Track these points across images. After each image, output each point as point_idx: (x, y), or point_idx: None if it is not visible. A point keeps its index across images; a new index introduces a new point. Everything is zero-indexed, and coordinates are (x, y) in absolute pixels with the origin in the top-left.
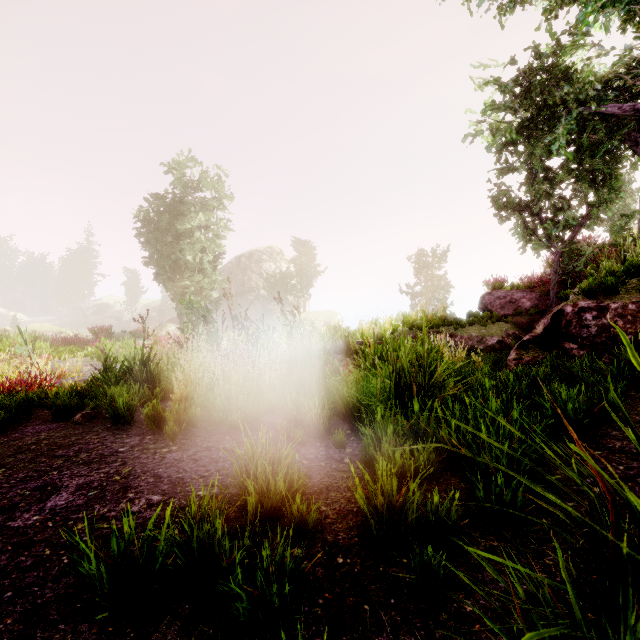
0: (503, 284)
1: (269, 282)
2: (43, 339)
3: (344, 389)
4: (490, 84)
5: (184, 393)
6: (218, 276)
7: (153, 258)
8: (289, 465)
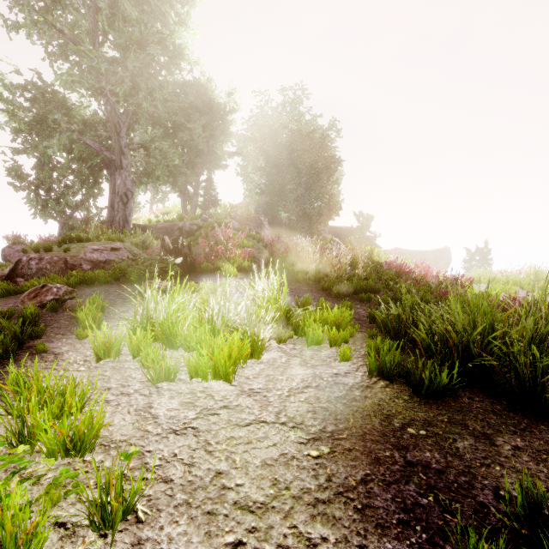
0: (24, 240)
1: None
2: None
3: None
4: (2, 75)
5: None
6: None
7: None
8: None
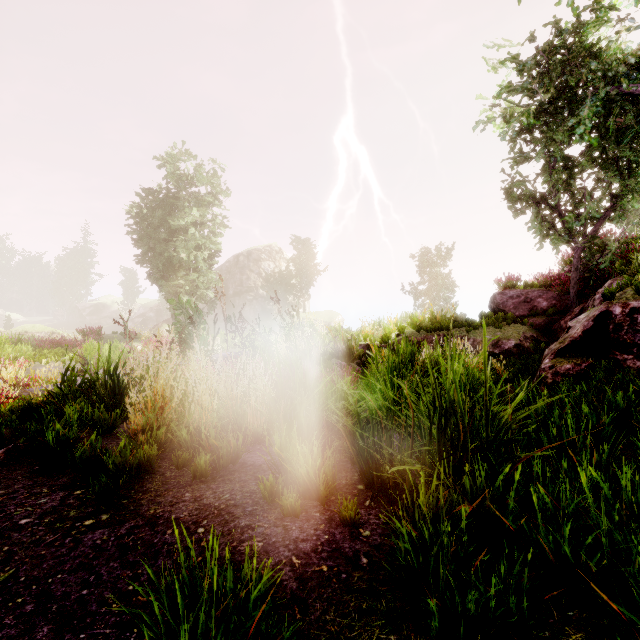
0: (516, 283)
1: (268, 281)
2: (27, 341)
3: (353, 420)
4: (505, 65)
5: (141, 422)
6: (214, 275)
7: (146, 256)
8: (260, 618)
